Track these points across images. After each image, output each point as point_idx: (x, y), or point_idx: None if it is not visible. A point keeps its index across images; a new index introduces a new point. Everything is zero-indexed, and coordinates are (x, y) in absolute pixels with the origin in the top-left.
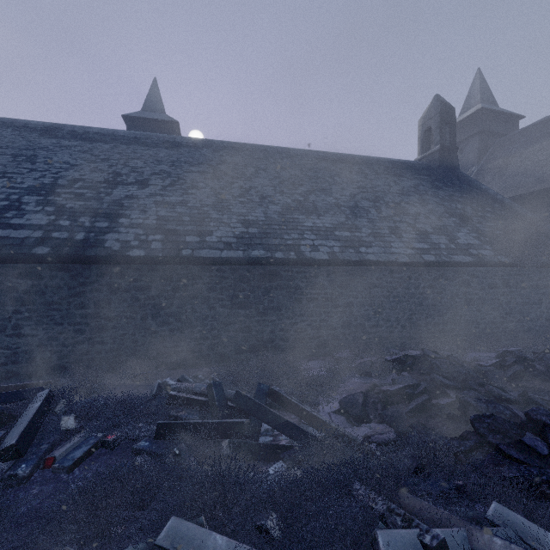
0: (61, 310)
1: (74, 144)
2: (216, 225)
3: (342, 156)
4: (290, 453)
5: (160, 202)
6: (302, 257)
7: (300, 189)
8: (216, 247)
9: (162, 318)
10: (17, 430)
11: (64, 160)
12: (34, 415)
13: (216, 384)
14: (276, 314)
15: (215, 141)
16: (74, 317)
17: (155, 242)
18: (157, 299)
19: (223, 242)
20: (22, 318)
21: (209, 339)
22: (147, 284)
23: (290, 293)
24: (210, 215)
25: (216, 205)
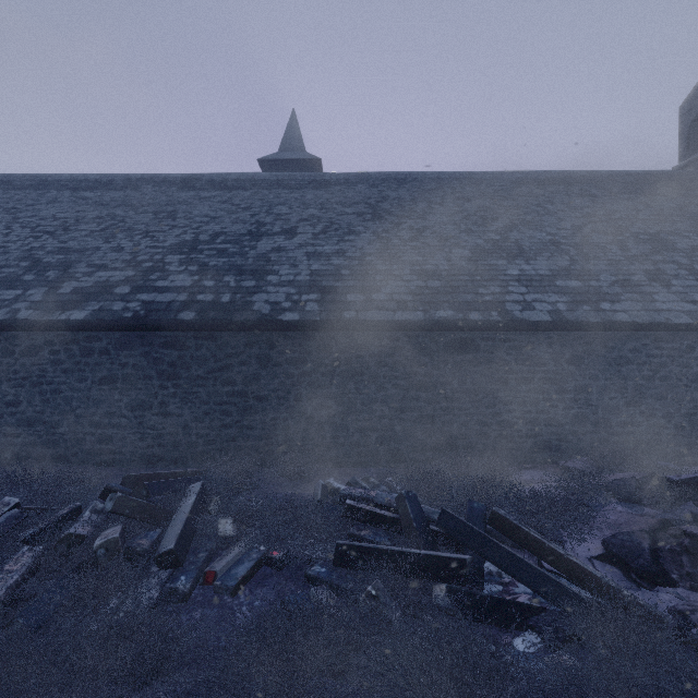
0: (207, 386)
1: (213, 195)
2: (383, 279)
3: (551, 175)
4: (543, 620)
5: (312, 253)
6: (509, 318)
7: (494, 225)
8: (386, 307)
9: (320, 400)
10: (174, 530)
11: (204, 213)
12: (190, 513)
13: (409, 496)
14: (470, 399)
15: (371, 173)
16: (220, 395)
17: (310, 303)
18: (313, 375)
19: (395, 301)
20: (168, 394)
21: (378, 431)
22: (301, 357)
23: (490, 370)
24: (374, 266)
25: (381, 253)
